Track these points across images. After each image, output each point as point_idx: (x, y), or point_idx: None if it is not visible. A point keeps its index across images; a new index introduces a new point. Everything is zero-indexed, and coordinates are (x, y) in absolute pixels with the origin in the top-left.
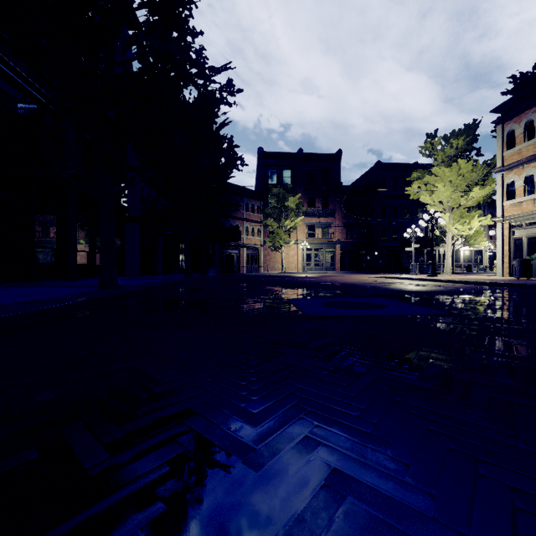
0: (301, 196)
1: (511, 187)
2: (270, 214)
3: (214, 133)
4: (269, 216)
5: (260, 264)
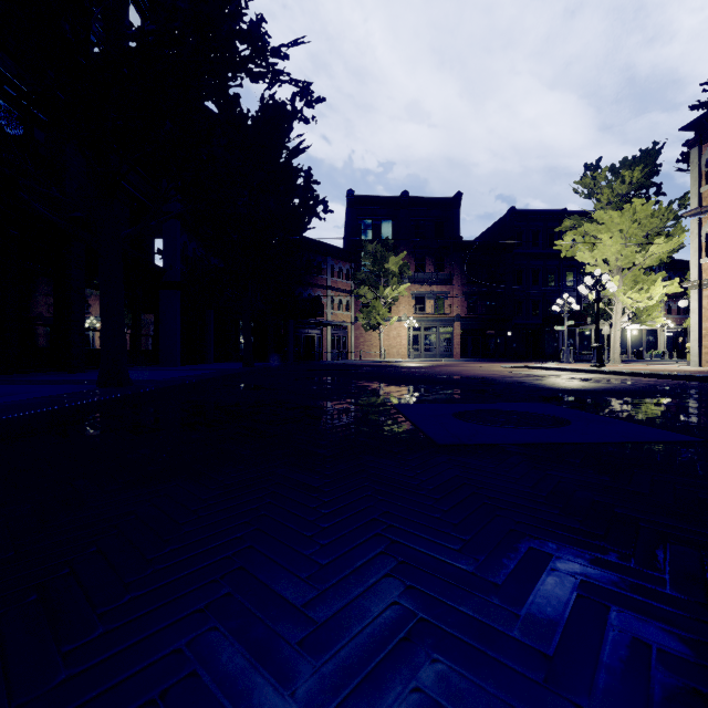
0: (405, 256)
1: None
2: (363, 281)
3: (285, 163)
4: (362, 283)
5: (349, 348)
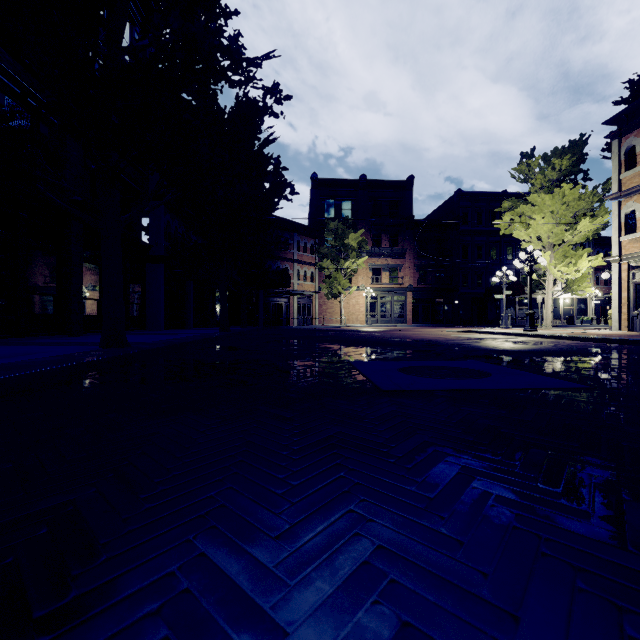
0: (364, 232)
1: (630, 218)
2: (326, 255)
3: (257, 152)
4: (325, 257)
5: (313, 315)
